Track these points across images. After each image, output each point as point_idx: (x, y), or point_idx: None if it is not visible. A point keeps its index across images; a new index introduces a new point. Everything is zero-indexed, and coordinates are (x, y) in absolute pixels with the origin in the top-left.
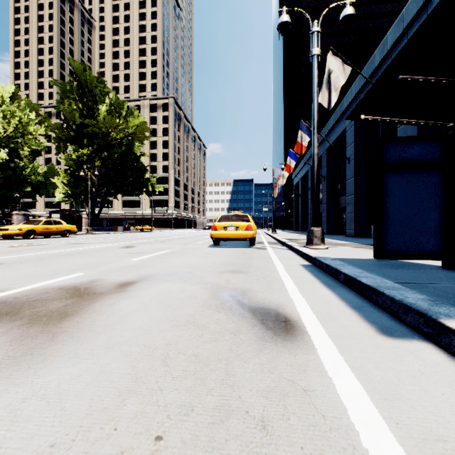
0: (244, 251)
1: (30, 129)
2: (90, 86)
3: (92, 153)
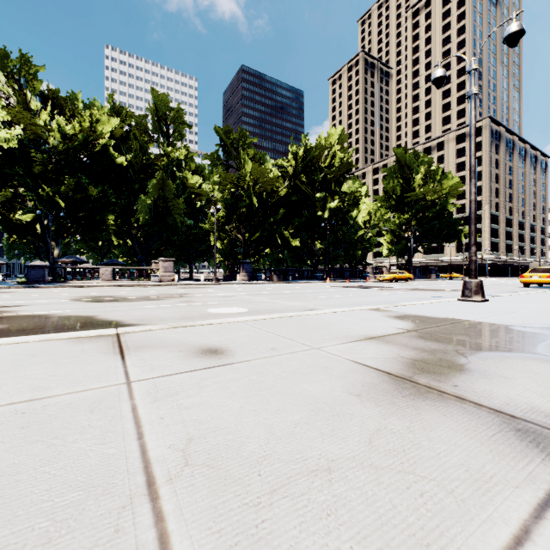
0: (540, 289)
1: (384, 216)
2: (408, 163)
3: (410, 216)
